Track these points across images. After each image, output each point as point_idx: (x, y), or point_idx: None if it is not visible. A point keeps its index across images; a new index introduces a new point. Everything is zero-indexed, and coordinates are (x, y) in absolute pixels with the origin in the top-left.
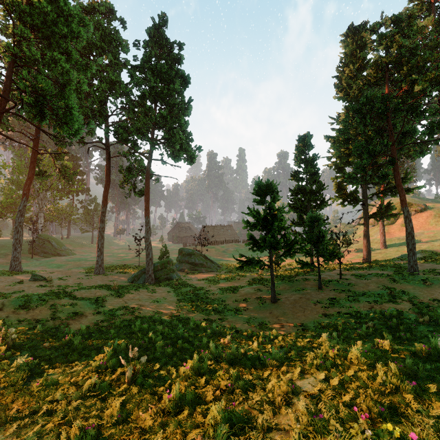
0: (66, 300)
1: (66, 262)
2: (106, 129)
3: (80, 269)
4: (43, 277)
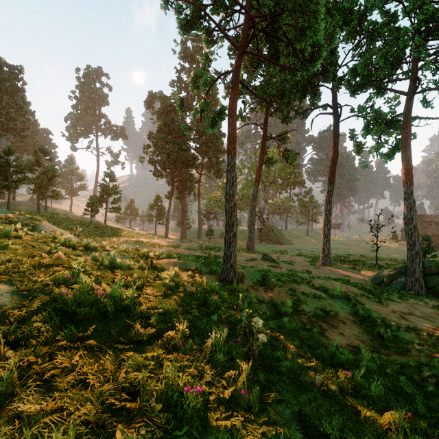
0: (305, 286)
1: (287, 249)
2: (336, 82)
3: (302, 257)
4: (272, 258)
